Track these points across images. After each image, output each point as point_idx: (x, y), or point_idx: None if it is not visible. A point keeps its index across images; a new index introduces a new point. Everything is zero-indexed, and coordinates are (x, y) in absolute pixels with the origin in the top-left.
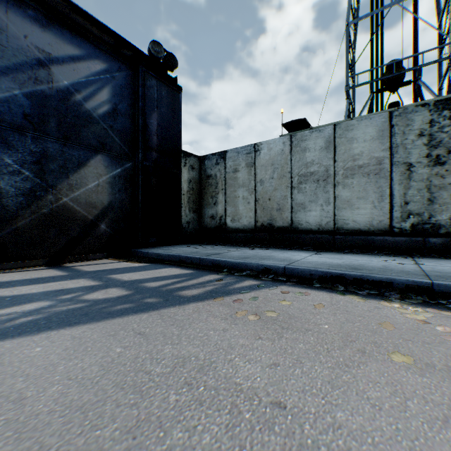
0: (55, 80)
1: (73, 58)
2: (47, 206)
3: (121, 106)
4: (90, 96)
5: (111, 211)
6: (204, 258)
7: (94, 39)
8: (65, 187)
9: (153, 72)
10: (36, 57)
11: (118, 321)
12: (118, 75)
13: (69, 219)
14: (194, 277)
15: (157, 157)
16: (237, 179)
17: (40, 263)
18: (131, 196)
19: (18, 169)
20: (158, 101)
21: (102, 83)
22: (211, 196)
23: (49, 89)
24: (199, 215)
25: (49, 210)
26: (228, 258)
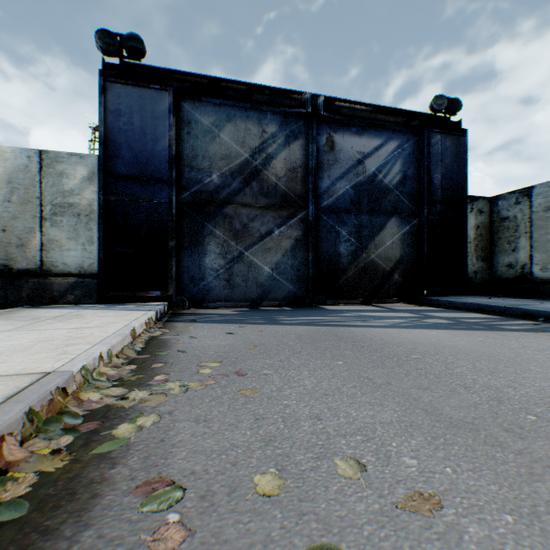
0: (366, 170)
1: (376, 148)
2: (362, 261)
3: (409, 171)
4: (387, 173)
5: (401, 263)
6: (509, 307)
7: (389, 125)
8: (372, 246)
9: (437, 129)
10: (357, 158)
11: (465, 331)
12: (407, 145)
13: (374, 271)
14: (505, 321)
15: (441, 209)
16: (549, 219)
17: (358, 302)
18: (416, 249)
19: (348, 238)
20: (442, 154)
21: (395, 158)
22: (506, 241)
23: (363, 178)
24: (487, 263)
25: (363, 264)
26: (542, 309)
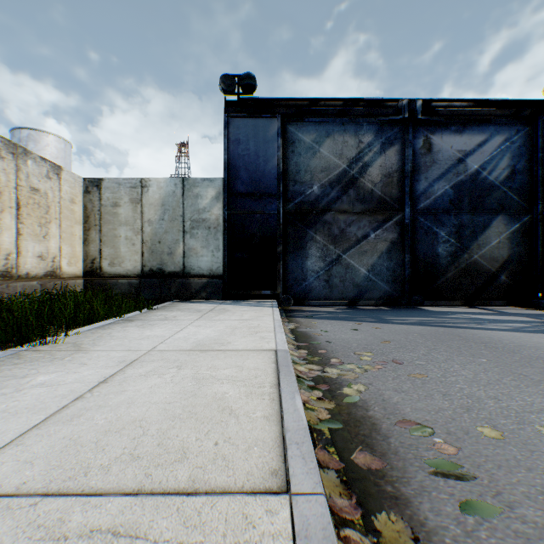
0: (467, 168)
1: (479, 145)
2: (463, 262)
3: (518, 165)
4: (491, 169)
5: (509, 263)
6: None
7: (493, 118)
8: (474, 247)
9: None
10: (456, 157)
11: None
12: (515, 137)
13: (476, 272)
14: None
15: None
16: None
17: (458, 304)
18: (528, 248)
19: (446, 239)
20: None
21: (501, 153)
22: None
23: (464, 176)
24: None
25: (464, 265)
26: None
